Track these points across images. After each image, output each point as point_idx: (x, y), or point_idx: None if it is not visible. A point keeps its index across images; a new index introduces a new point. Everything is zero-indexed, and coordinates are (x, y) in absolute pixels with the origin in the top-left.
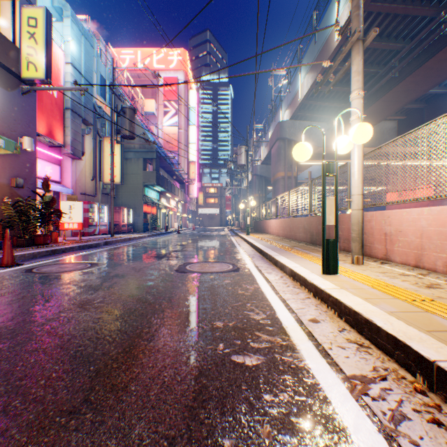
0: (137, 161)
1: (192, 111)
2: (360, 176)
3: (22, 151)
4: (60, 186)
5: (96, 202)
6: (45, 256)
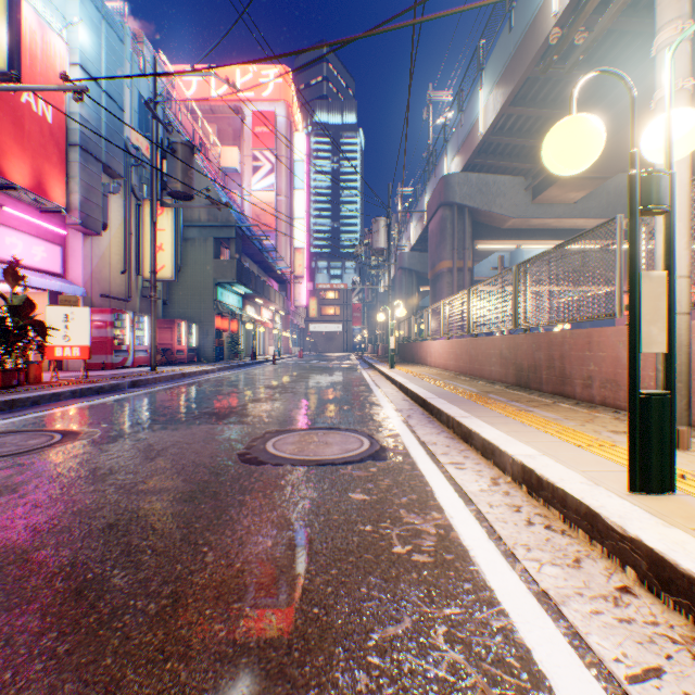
0: (205, 243)
1: (298, 166)
2: (684, 231)
3: None
4: (61, 281)
5: (128, 311)
6: None
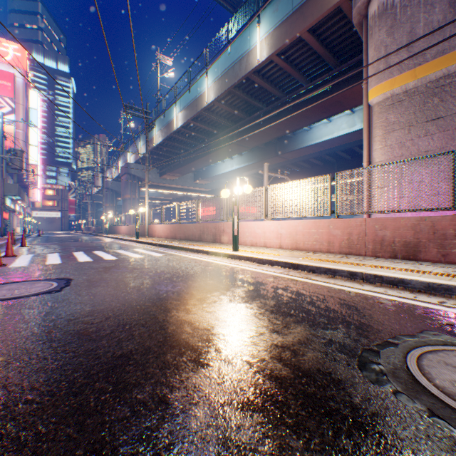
0: None
1: (33, 112)
2: (148, 216)
3: None
4: None
5: None
6: None
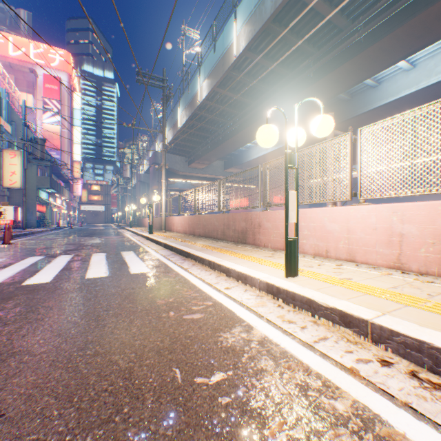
0: (31, 167)
1: (77, 112)
2: (165, 206)
3: None
4: None
5: None
6: (14, 238)
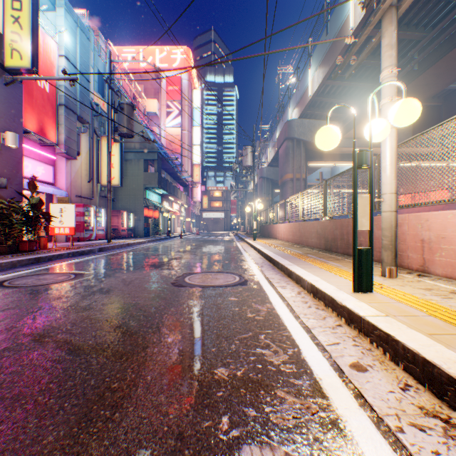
0: (138, 162)
1: (196, 111)
2: (393, 171)
3: (6, 147)
4: (53, 187)
5: (93, 206)
6: (26, 265)
